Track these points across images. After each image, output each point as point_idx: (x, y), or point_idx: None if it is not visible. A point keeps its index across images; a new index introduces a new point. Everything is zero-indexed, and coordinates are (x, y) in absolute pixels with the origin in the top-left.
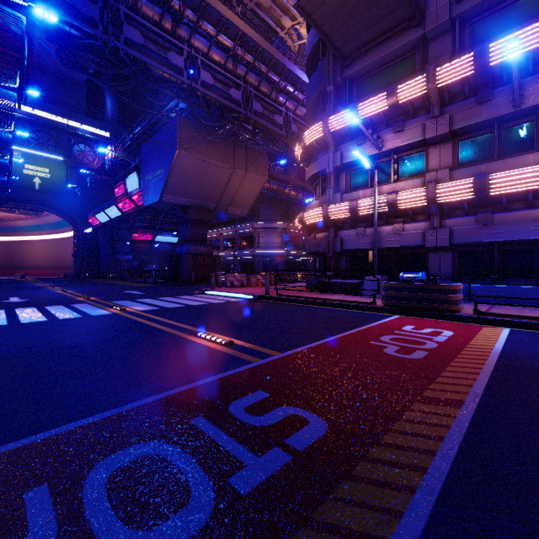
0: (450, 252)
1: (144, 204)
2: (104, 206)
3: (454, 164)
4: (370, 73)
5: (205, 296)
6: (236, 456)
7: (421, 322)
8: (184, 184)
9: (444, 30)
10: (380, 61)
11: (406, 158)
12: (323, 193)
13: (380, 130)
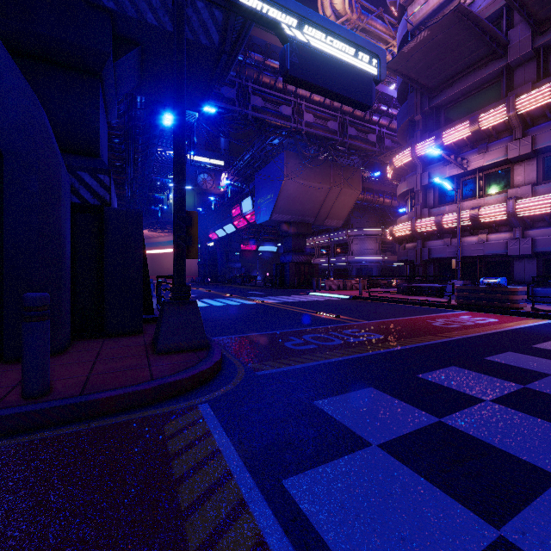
0: (534, 259)
1: (256, 222)
2: (222, 224)
3: (539, 179)
4: (456, 100)
5: (310, 296)
6: (347, 338)
7: (481, 315)
8: (288, 204)
9: (528, 58)
10: (465, 89)
11: (492, 175)
12: (412, 208)
13: (465, 151)
